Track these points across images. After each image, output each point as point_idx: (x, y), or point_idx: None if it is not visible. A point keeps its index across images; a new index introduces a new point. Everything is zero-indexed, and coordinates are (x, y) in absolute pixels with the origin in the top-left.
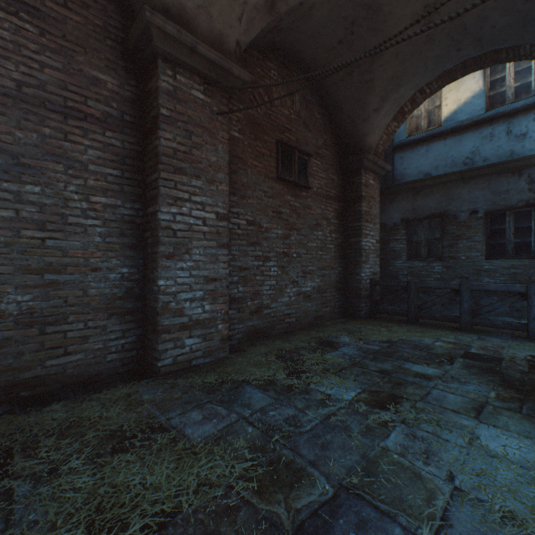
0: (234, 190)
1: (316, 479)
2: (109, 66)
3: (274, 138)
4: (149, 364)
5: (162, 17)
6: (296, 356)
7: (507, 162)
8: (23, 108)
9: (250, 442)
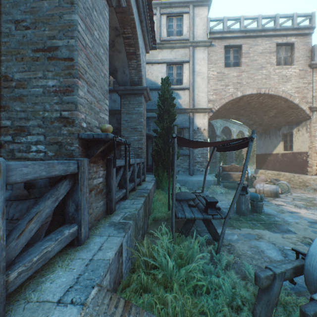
0: None
1: None
2: None
3: None
4: None
5: None
6: None
7: (110, 110)
8: None
9: None
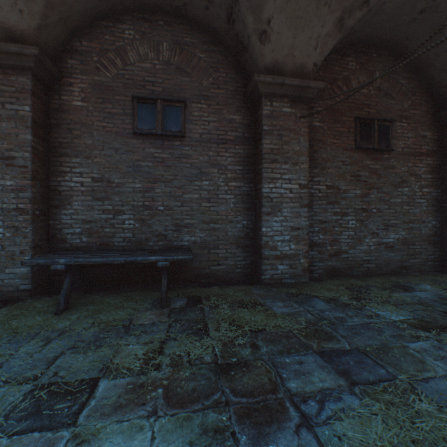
0: (315, 164)
1: (341, 342)
2: (237, 110)
3: (352, 116)
4: (257, 277)
5: (263, 75)
6: (364, 290)
7: None
8: (202, 145)
9: (307, 320)
